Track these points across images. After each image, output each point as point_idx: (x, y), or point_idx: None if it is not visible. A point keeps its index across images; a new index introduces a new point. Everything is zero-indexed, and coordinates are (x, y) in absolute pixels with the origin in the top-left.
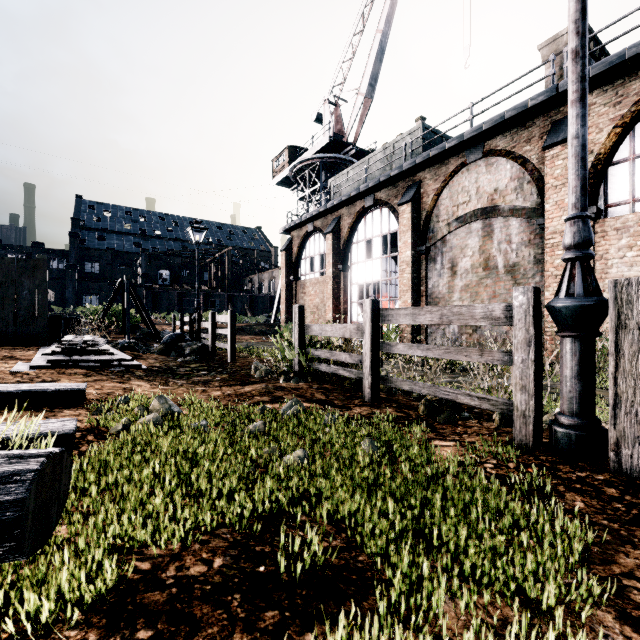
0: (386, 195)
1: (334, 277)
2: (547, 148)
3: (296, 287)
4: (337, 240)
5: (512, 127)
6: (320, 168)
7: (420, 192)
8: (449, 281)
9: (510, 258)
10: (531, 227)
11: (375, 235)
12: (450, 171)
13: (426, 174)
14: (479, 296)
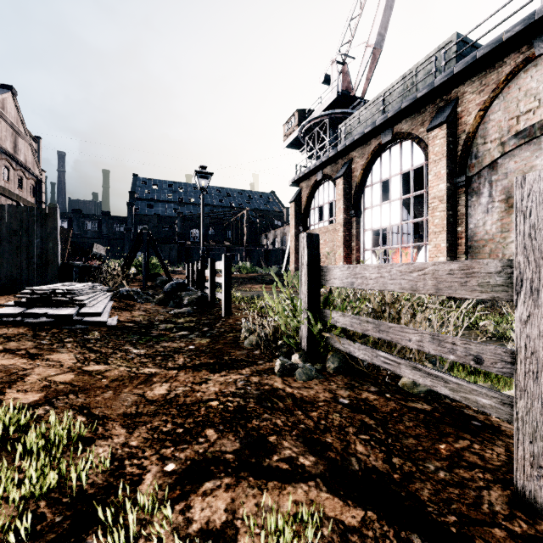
0: (408, 125)
1: (345, 223)
2: None
3: None
4: (348, 184)
5: None
6: (328, 125)
7: (457, 111)
8: (502, 217)
9: None
10: None
11: (393, 174)
12: (505, 74)
13: (466, 87)
14: None
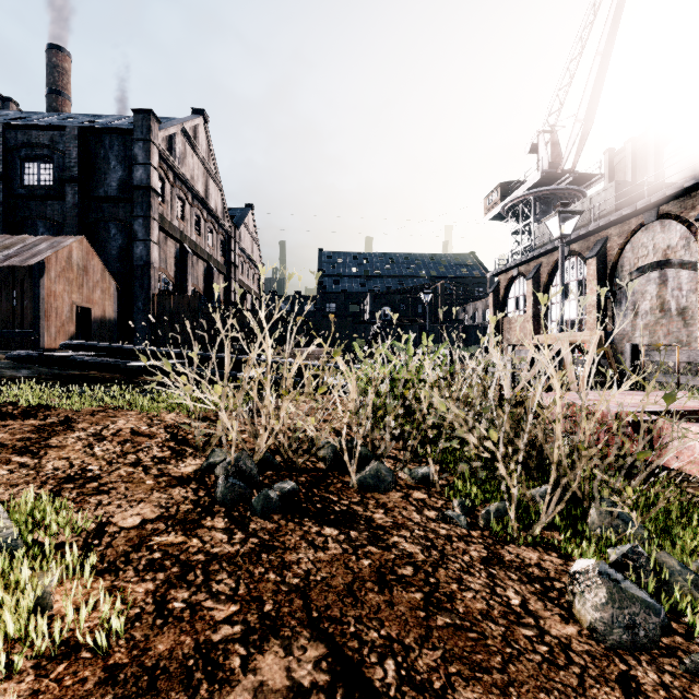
0: (579, 247)
1: (534, 316)
2: (698, 220)
3: (503, 323)
4: (537, 284)
5: (679, 197)
6: (532, 202)
7: (607, 246)
8: (632, 320)
9: (681, 303)
10: (697, 278)
11: (571, 280)
12: (631, 230)
13: (612, 231)
14: (656, 333)
